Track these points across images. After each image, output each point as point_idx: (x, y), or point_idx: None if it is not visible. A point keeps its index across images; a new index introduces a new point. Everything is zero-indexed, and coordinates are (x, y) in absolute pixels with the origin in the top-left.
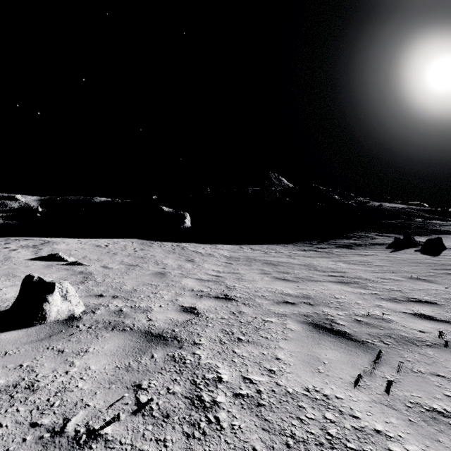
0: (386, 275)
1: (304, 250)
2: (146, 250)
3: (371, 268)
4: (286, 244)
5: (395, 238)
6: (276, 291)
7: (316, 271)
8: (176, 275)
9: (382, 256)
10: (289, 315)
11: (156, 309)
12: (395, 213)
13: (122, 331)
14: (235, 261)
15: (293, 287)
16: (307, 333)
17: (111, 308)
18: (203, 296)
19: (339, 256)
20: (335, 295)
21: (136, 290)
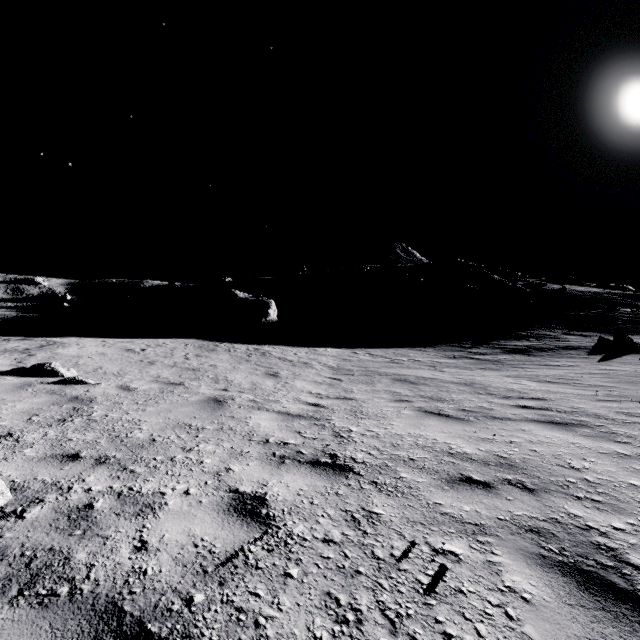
0: (630, 408)
1: (453, 357)
2: (205, 357)
3: (587, 392)
4: (423, 348)
5: (599, 338)
6: (436, 446)
7: (492, 397)
8: (242, 405)
9: (590, 369)
10: (491, 527)
11: (172, 501)
12: (588, 300)
13: (41, 604)
14: (345, 375)
15: (466, 434)
16: (580, 620)
17: (71, 498)
18: (286, 458)
19: (514, 367)
20: (566, 460)
21: (154, 442)
